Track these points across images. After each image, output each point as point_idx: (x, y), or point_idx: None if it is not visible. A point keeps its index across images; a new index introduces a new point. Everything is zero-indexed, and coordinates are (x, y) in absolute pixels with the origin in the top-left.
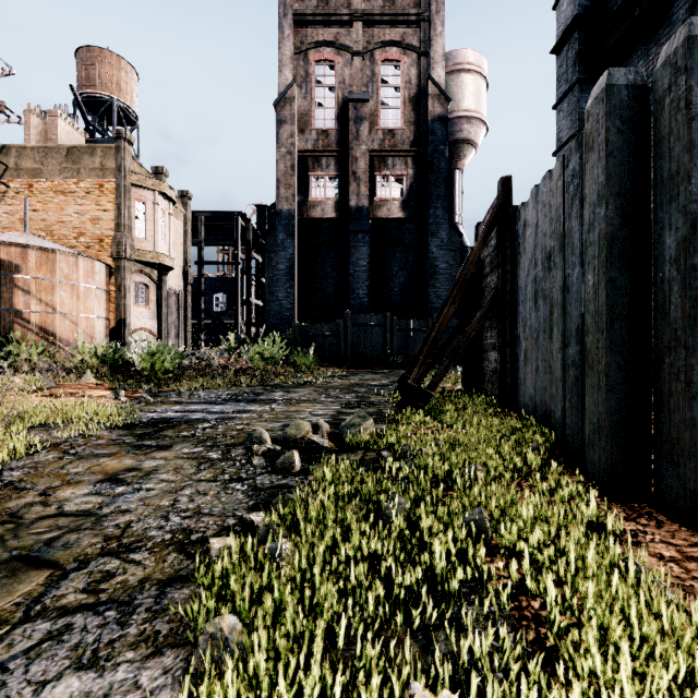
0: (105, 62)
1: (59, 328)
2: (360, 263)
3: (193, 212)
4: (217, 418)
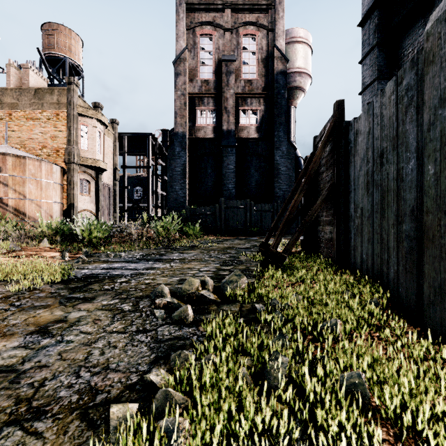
0: (61, 33)
1: (28, 209)
2: (229, 167)
3: (120, 133)
4: (131, 274)
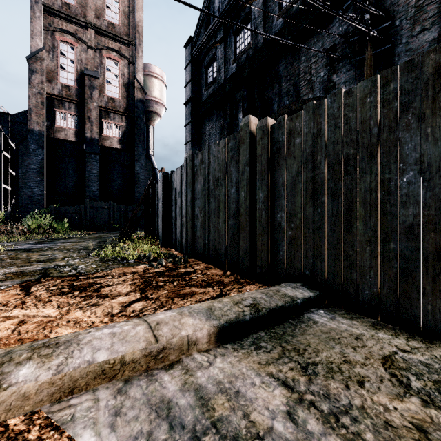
0: None
1: None
2: (93, 171)
3: None
4: (47, 247)
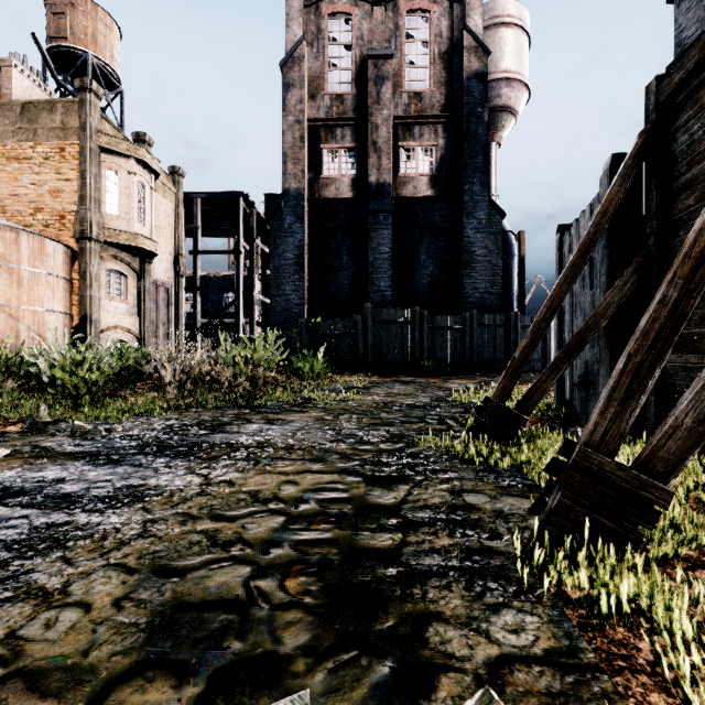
0: (77, 10)
1: None
2: (381, 249)
3: (187, 193)
4: (18, 537)
